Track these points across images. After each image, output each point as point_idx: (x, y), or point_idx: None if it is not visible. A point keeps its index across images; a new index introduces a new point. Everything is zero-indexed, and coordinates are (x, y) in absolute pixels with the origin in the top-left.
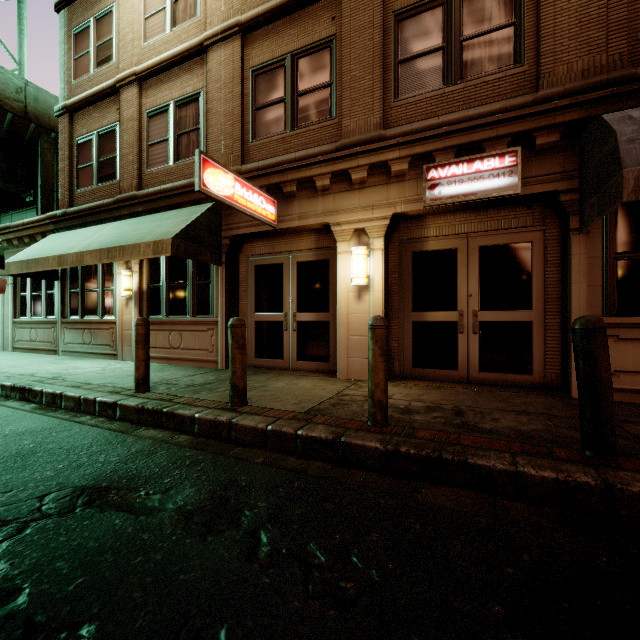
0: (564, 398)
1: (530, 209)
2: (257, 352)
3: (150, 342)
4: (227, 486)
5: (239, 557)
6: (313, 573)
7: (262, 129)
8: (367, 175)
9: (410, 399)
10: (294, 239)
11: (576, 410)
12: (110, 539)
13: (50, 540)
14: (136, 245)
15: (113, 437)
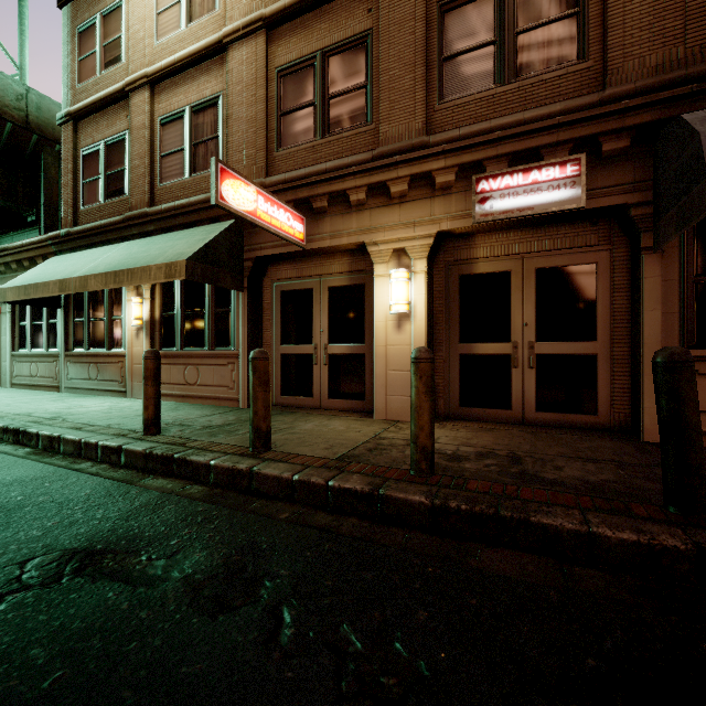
0: (635, 442)
1: (595, 226)
2: (283, 389)
3: (163, 377)
4: (245, 549)
5: (256, 642)
6: (347, 665)
7: (289, 137)
8: (408, 188)
9: (458, 443)
10: (325, 261)
11: (651, 456)
12: (100, 618)
13: (27, 619)
14: (146, 268)
15: (115, 488)
